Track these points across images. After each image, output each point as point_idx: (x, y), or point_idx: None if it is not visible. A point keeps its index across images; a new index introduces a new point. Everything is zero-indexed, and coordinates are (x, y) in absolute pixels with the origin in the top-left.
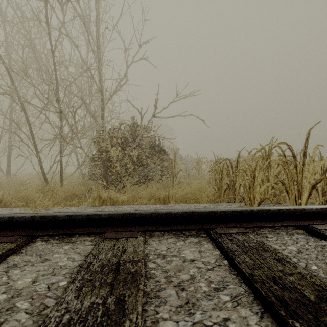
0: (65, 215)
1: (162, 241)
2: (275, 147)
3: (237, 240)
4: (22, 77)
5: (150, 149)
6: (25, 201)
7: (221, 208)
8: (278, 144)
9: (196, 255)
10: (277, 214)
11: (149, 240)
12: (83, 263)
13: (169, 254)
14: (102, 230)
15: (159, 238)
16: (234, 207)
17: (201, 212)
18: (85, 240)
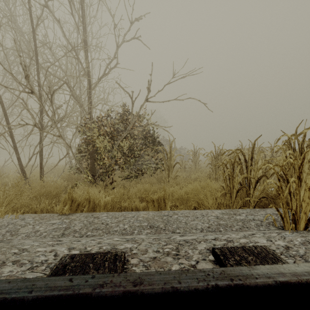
0: None
1: None
2: None
3: None
4: None
5: (143, 139)
6: None
7: (300, 267)
8: None
9: None
10: None
11: None
12: None
13: None
14: None
15: None
16: (258, 217)
17: (259, 288)
18: None
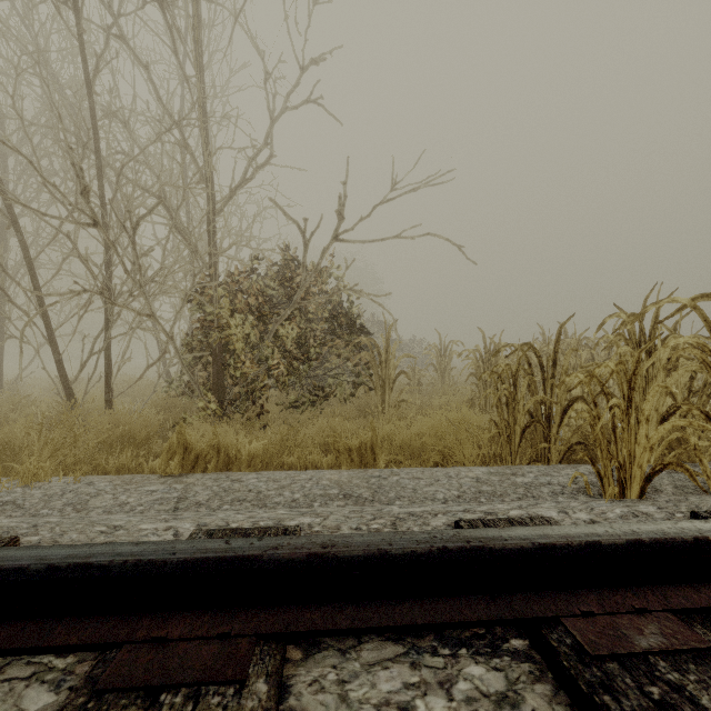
0: None
1: (353, 689)
2: (682, 309)
3: None
4: None
5: (328, 321)
6: (1, 455)
7: (577, 528)
8: (693, 302)
9: None
10: None
11: (298, 680)
12: None
13: None
14: (111, 629)
15: (341, 668)
16: (559, 479)
17: (507, 551)
18: (32, 678)
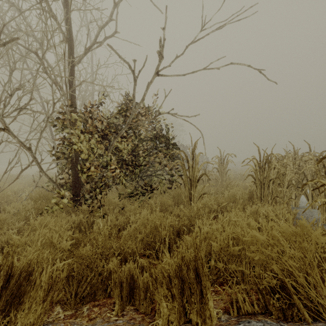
0: None
1: None
2: None
3: None
4: None
5: (153, 140)
6: None
7: None
8: None
9: None
10: None
11: None
12: None
13: None
14: None
15: None
16: None
17: None
18: None
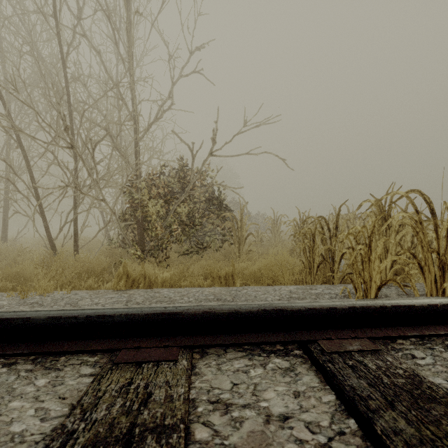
0: (46, 318)
1: (223, 366)
2: (401, 198)
3: (366, 368)
4: (9, 91)
5: (206, 203)
6: (18, 280)
7: (327, 303)
8: (407, 194)
9: (291, 403)
10: (426, 312)
11: (199, 364)
12: (55, 434)
13: (236, 400)
14: (115, 344)
15: (218, 360)
16: (335, 291)
17: (293, 311)
18: (81, 364)
